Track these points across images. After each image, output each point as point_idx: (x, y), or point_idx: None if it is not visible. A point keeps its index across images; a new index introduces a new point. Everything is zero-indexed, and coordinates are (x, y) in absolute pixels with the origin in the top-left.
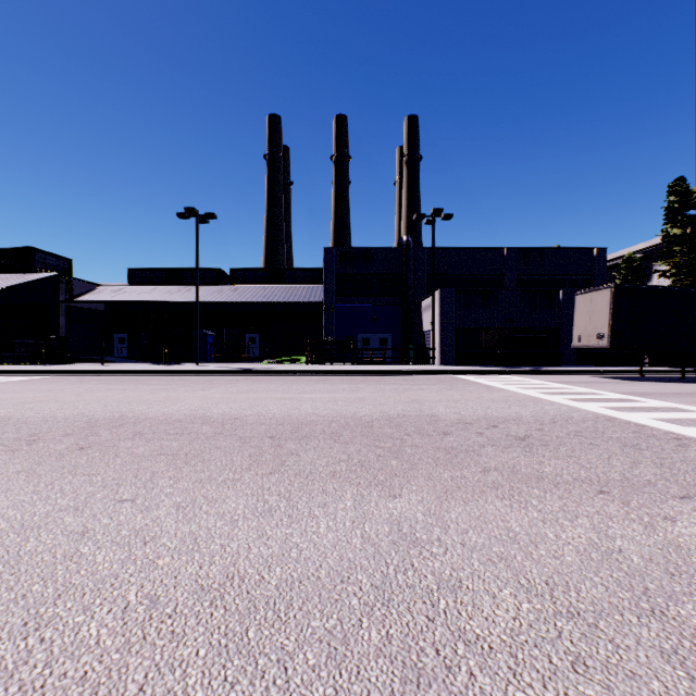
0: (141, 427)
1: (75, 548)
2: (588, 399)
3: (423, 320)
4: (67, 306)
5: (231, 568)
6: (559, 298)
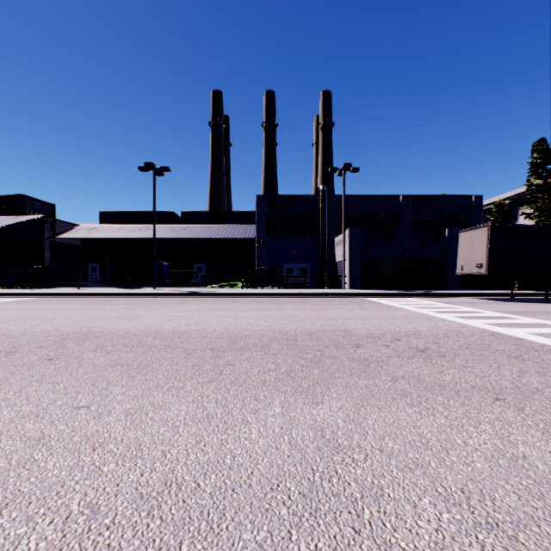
0: (104, 341)
1: (30, 454)
2: (473, 317)
3: (336, 253)
4: (51, 241)
5: (169, 475)
6: (445, 235)
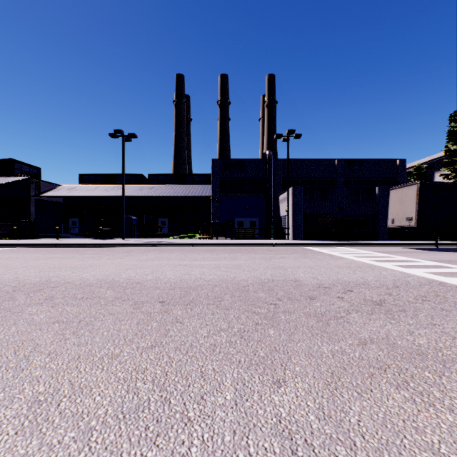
0: (56, 292)
1: None
2: (411, 266)
3: (280, 208)
4: (36, 199)
5: None
6: (375, 193)
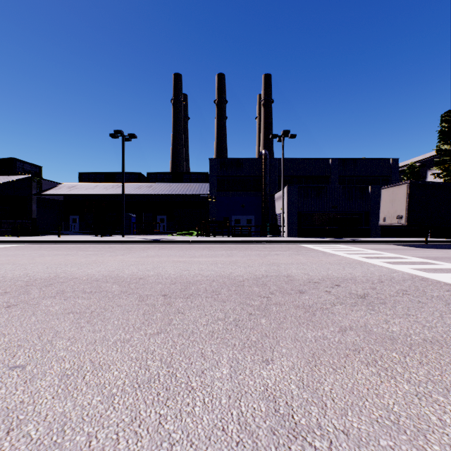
0: (66, 286)
1: None
2: (399, 262)
3: (276, 206)
4: (38, 197)
5: None
6: (368, 191)
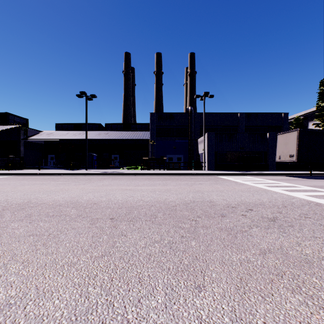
0: (34, 210)
1: None
2: (294, 190)
3: (199, 148)
4: (25, 141)
5: None
6: (267, 137)
